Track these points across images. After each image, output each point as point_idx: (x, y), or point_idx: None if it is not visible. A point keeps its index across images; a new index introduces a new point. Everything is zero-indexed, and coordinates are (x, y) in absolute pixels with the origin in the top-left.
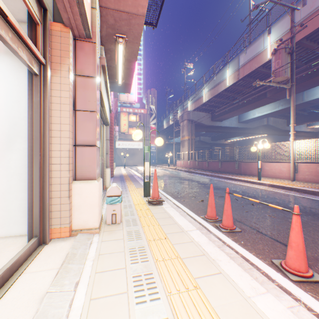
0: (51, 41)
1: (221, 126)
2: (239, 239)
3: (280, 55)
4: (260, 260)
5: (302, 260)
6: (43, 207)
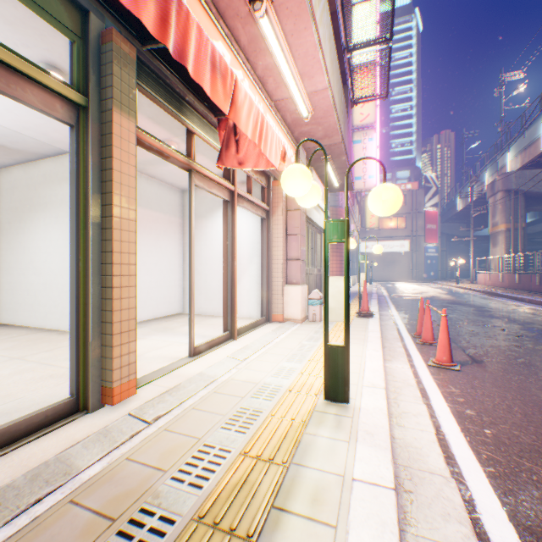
0: (272, 193)
1: None
2: (425, 348)
3: None
4: (420, 357)
5: (443, 353)
6: (268, 299)
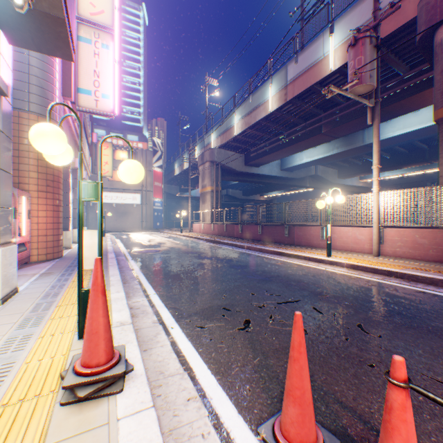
0: None
1: (258, 174)
2: None
3: (363, 48)
4: None
5: None
6: None
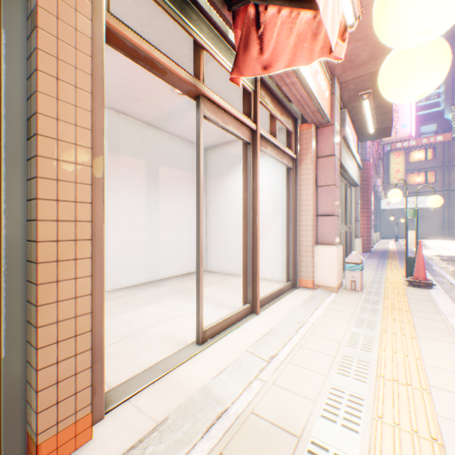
0: (299, 139)
1: None
2: None
3: None
4: None
5: None
6: (294, 261)
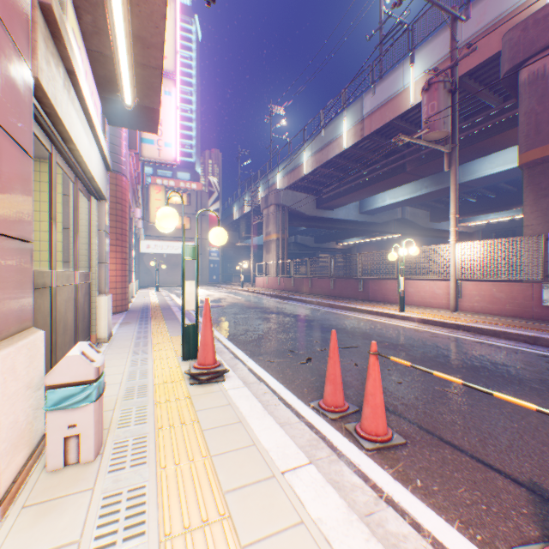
0: None
1: (332, 219)
2: (409, 470)
3: (436, 93)
4: None
5: None
6: None
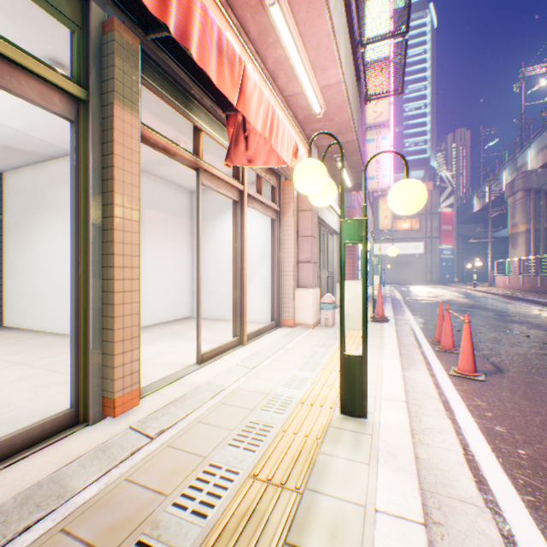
0: (282, 194)
1: None
2: (445, 356)
3: None
4: (440, 365)
5: (466, 362)
6: (278, 303)
